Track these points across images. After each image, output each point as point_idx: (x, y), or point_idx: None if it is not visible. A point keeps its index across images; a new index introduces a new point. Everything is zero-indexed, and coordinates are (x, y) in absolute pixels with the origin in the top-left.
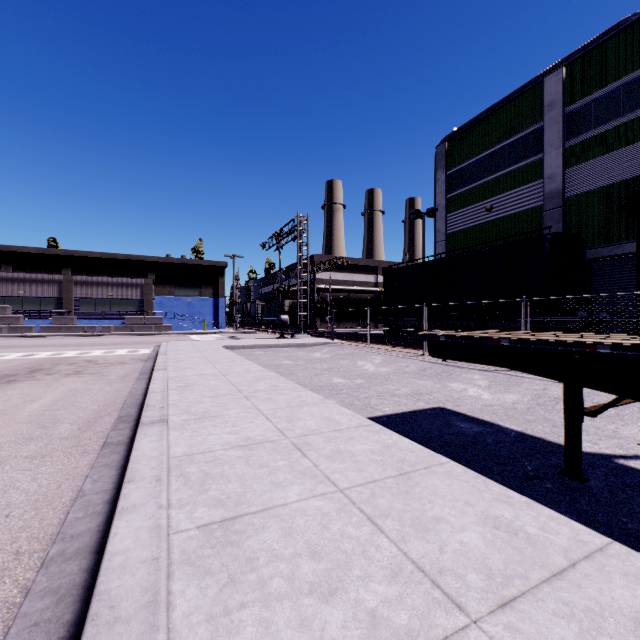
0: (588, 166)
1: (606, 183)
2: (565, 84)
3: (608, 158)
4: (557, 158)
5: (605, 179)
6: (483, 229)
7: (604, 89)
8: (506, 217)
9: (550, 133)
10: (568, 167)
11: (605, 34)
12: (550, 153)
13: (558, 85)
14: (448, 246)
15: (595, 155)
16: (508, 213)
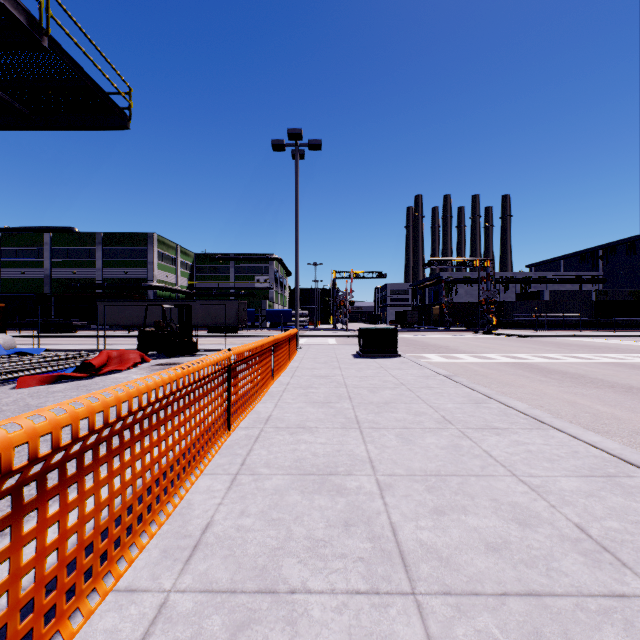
0: (59, 270)
1: (64, 277)
2: (52, 239)
3: (64, 270)
4: (49, 263)
5: (63, 276)
6: (21, 281)
7: (63, 247)
8: (31, 278)
9: (47, 253)
10: (53, 268)
11: (65, 228)
12: (47, 261)
13: (50, 238)
14: (2, 284)
15: (61, 267)
16: (32, 277)
